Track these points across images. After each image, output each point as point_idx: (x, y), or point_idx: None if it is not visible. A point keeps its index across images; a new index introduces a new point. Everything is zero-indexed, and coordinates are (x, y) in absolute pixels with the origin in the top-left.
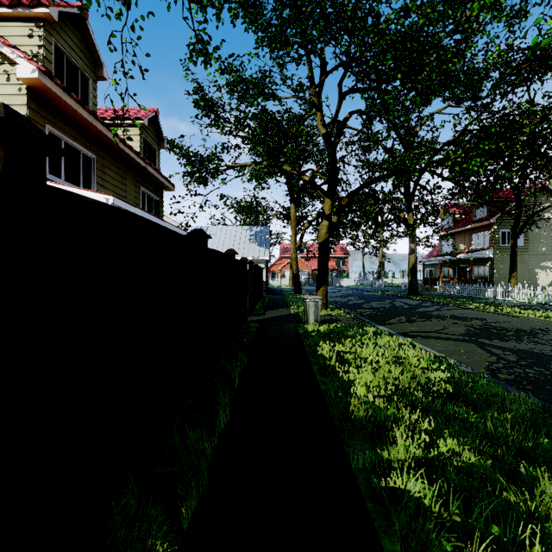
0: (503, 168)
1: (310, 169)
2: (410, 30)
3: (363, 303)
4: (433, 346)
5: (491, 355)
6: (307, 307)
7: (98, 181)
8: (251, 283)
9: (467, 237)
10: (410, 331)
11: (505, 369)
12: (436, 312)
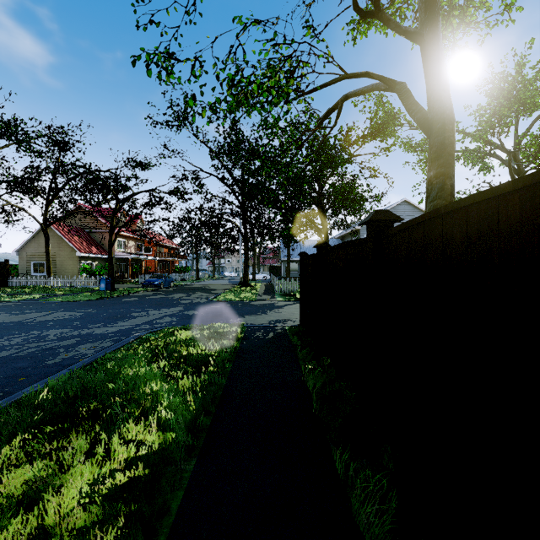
0: None
1: None
2: None
3: None
4: None
5: None
6: None
7: None
8: None
9: None
10: None
11: None
12: None
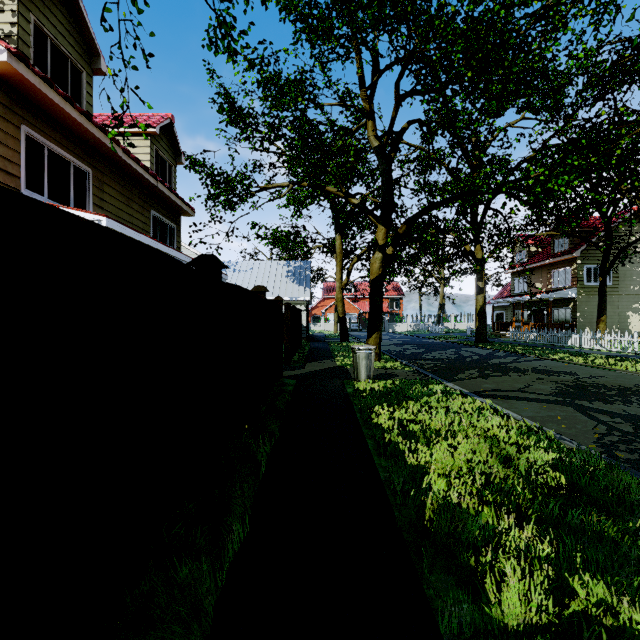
0: (590, 191)
1: (359, 193)
2: (485, 16)
3: (423, 352)
4: (519, 410)
5: (598, 424)
6: (357, 359)
7: (95, 201)
8: (287, 329)
9: (544, 274)
10: (487, 390)
11: (623, 444)
12: (514, 364)
